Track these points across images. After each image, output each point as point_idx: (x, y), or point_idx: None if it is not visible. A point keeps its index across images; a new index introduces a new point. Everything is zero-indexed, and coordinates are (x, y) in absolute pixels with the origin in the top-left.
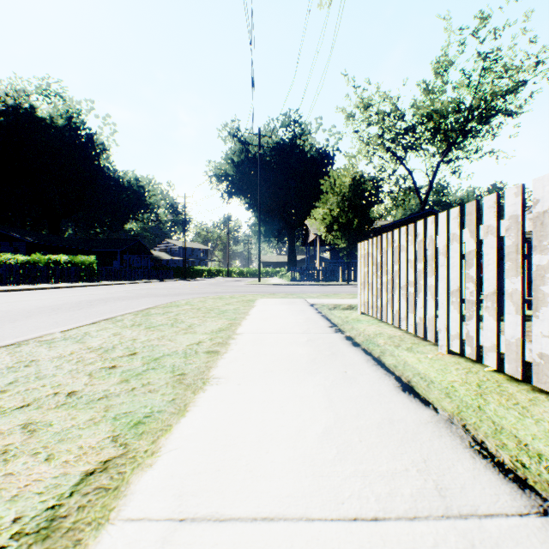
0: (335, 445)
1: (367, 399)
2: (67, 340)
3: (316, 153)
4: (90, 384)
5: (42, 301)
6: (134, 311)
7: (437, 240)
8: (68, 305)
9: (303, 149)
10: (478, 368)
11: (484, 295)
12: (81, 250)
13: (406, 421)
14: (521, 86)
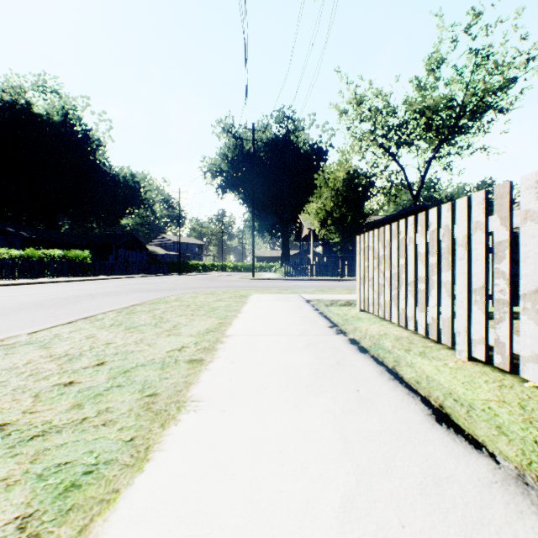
0: (365, 536)
1: (394, 437)
2: (30, 344)
3: (310, 148)
4: (30, 412)
5: (27, 297)
6: (118, 308)
7: (455, 230)
8: (53, 301)
9: (296, 145)
10: (511, 380)
11: (521, 294)
12: (76, 245)
13: (459, 481)
14: (512, 82)
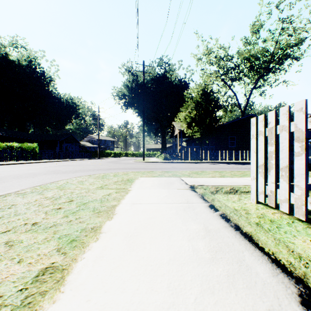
0: None
1: None
2: None
3: (179, 81)
4: None
5: None
6: None
7: None
8: None
9: (170, 80)
10: None
11: None
12: (34, 141)
13: None
14: (303, 40)
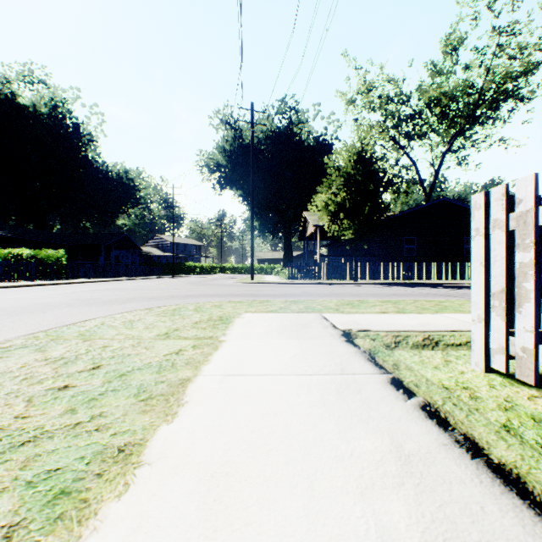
0: None
1: None
2: None
3: (314, 141)
4: None
5: None
6: None
7: None
8: None
9: (300, 138)
10: None
11: None
12: (62, 245)
13: None
14: (536, 66)
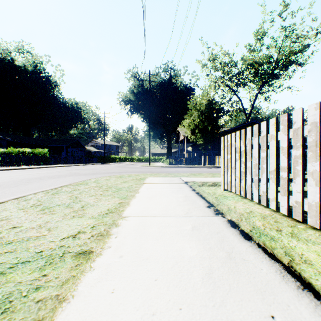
0: None
1: None
2: None
3: (184, 87)
4: None
5: None
6: (48, 189)
7: None
8: (10, 182)
9: (176, 85)
10: None
11: None
12: (41, 146)
13: None
14: (306, 47)
